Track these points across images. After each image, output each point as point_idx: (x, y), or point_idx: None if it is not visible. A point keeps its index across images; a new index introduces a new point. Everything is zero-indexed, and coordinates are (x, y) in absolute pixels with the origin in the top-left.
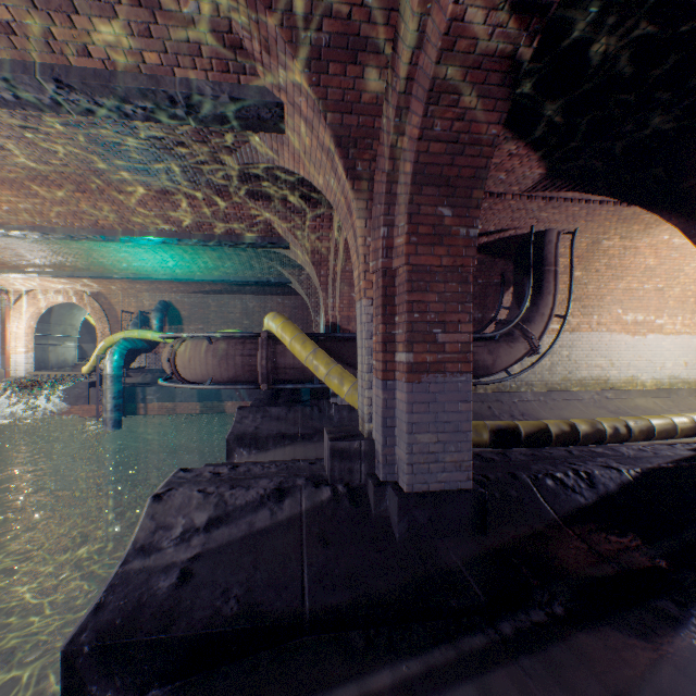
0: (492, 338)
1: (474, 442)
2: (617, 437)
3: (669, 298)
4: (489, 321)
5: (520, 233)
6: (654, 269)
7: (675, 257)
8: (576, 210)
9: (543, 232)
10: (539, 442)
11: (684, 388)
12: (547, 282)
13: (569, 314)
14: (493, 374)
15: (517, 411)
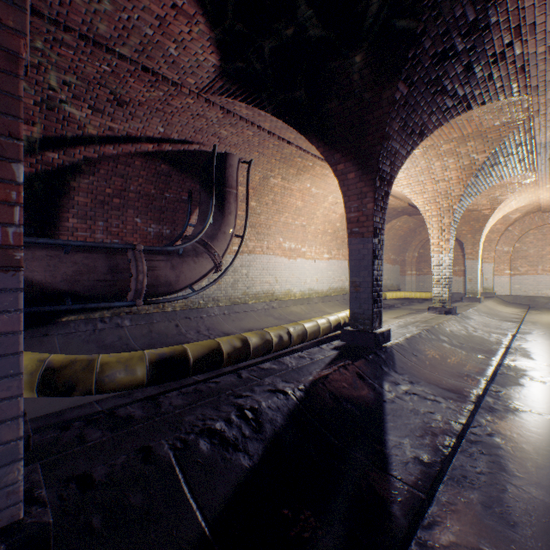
0: (176, 253)
1: (125, 383)
2: (282, 345)
3: (309, 233)
4: (177, 237)
5: (205, 150)
6: (301, 210)
7: (313, 203)
8: (251, 135)
9: (225, 155)
10: (211, 365)
11: (316, 297)
12: (229, 202)
13: (248, 239)
14: (178, 291)
15: (204, 326)
